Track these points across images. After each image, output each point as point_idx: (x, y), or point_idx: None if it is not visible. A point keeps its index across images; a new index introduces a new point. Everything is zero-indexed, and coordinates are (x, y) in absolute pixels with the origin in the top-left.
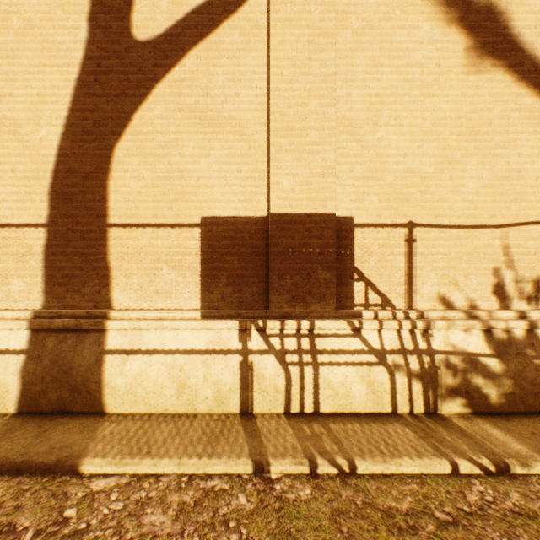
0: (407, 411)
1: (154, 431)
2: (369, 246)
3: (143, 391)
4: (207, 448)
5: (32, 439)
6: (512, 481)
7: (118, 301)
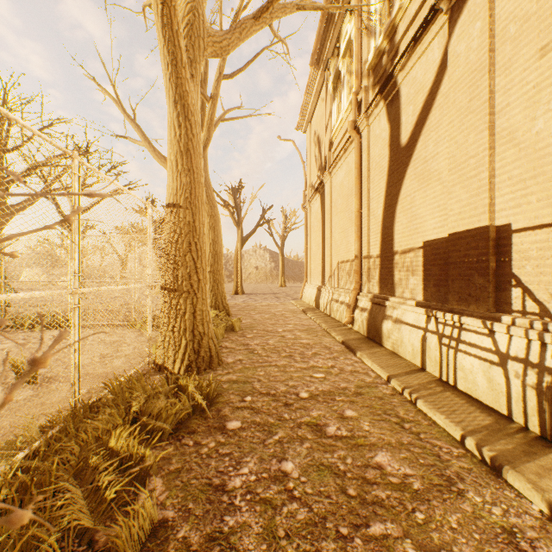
0: (521, 423)
1: (383, 356)
2: (526, 251)
3: (391, 339)
4: (385, 366)
5: (358, 343)
6: (487, 472)
7: (396, 293)
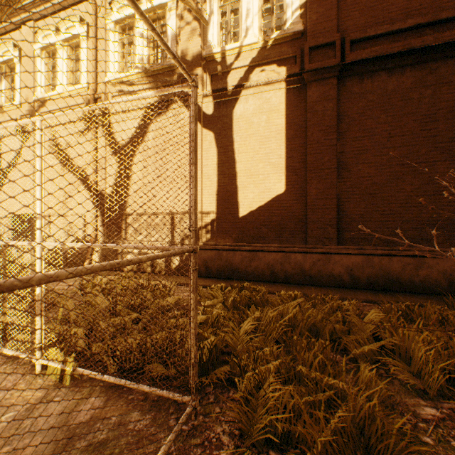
0: None
1: None
2: None
3: None
4: None
5: None
6: None
7: None
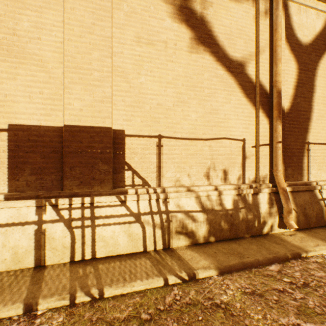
0: (153, 249)
1: None
2: (135, 149)
3: None
4: None
5: None
6: (195, 283)
7: None
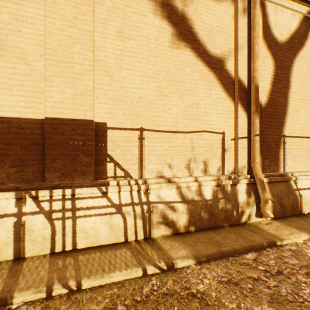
0: (134, 239)
1: None
2: (117, 141)
3: None
4: None
5: None
6: (173, 273)
7: None
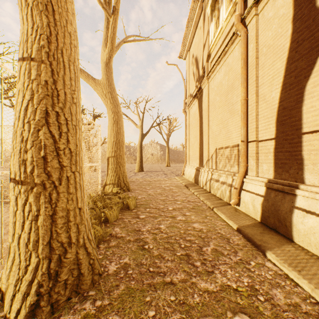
0: None
1: (312, 265)
2: None
3: (314, 239)
4: None
5: (258, 232)
6: None
7: (307, 180)
